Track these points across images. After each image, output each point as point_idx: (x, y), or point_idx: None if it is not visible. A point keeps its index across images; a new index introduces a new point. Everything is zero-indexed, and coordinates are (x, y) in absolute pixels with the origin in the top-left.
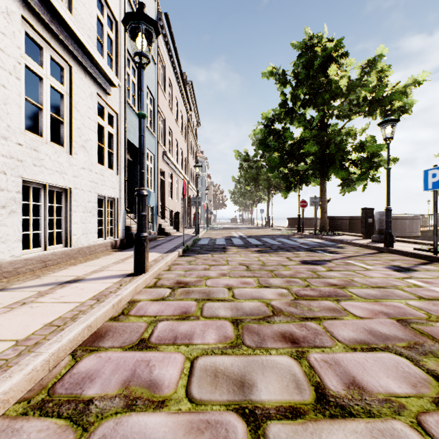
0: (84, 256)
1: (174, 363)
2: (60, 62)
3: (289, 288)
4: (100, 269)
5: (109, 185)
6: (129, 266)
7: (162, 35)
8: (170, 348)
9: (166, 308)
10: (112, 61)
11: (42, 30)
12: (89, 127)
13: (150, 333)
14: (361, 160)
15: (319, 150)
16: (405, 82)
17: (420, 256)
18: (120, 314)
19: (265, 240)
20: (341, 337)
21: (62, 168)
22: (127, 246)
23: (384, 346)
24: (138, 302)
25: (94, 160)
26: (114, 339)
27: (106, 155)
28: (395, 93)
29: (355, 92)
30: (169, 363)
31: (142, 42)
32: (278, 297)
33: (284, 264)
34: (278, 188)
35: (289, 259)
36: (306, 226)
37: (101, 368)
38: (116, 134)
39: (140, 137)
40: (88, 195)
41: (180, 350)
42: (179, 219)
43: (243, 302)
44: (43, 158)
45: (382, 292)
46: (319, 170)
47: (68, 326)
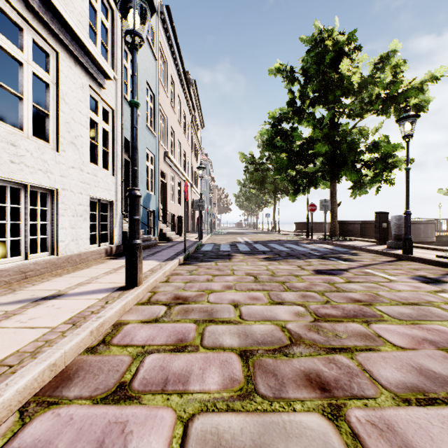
0: (74, 265)
1: (160, 428)
2: (45, 47)
3: (306, 305)
4: (87, 282)
5: (103, 187)
6: (122, 277)
7: (164, 29)
8: (157, 400)
9: (158, 333)
10: (108, 52)
11: (22, 8)
12: (80, 122)
13: (134, 372)
14: (374, 161)
15: (330, 150)
16: (421, 78)
17: (445, 264)
18: (100, 343)
19: (273, 246)
20: (385, 379)
21: (46, 166)
22: (124, 253)
23: (446, 395)
24: (125, 325)
25: (85, 158)
26: (84, 384)
27: (100, 154)
28: (411, 89)
29: (367, 90)
30: (152, 427)
31: (134, 18)
32: (295, 317)
33: (296, 274)
34: (285, 192)
35: (301, 268)
36: (314, 231)
37: (55, 437)
38: (112, 132)
39: (132, 129)
40: (78, 197)
41: (170, 404)
42: (181, 223)
43: (252, 325)
44: (23, 155)
45: (417, 311)
46: (330, 172)
47: (23, 367)
